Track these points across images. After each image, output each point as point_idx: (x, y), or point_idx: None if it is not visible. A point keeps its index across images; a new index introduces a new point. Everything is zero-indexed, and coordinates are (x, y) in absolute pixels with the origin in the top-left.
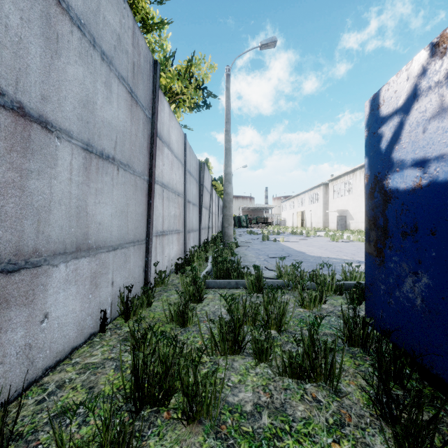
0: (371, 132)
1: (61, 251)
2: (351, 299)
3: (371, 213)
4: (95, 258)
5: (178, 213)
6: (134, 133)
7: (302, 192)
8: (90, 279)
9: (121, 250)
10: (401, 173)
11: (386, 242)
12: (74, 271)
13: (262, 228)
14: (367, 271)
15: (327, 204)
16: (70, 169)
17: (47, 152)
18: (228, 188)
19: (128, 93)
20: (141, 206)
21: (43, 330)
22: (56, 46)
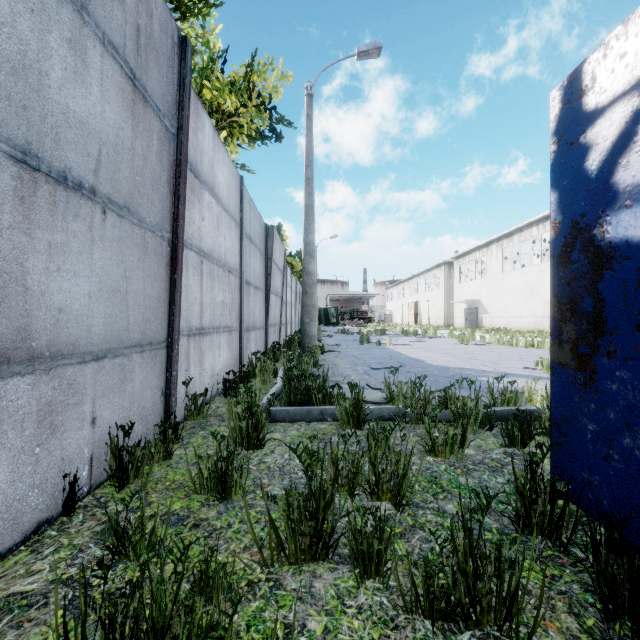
0: (564, 143)
1: None
2: (509, 438)
3: (564, 291)
4: (49, 376)
5: (229, 300)
6: (139, 152)
7: (416, 274)
8: (37, 417)
9: (113, 359)
10: (637, 209)
11: (600, 343)
12: None
13: (360, 326)
14: (556, 397)
15: (451, 292)
16: None
17: None
18: (310, 265)
19: (126, 77)
20: (157, 283)
21: None
22: None
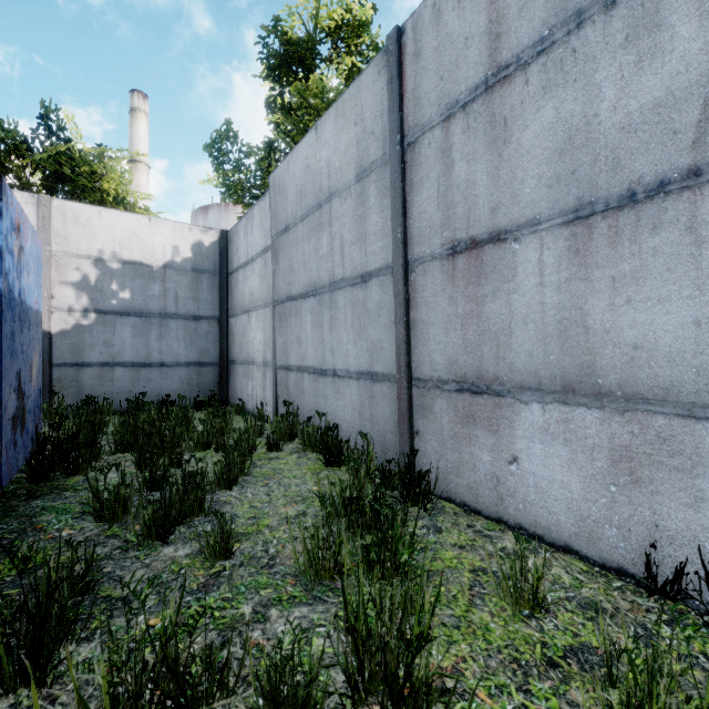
0: None
1: (532, 386)
2: None
3: None
4: (625, 418)
5: None
6: None
7: None
8: (610, 455)
9: None
10: None
11: None
12: (562, 423)
13: None
14: None
15: None
16: (540, 270)
17: (502, 267)
18: None
19: None
20: None
21: (513, 474)
22: (504, 135)
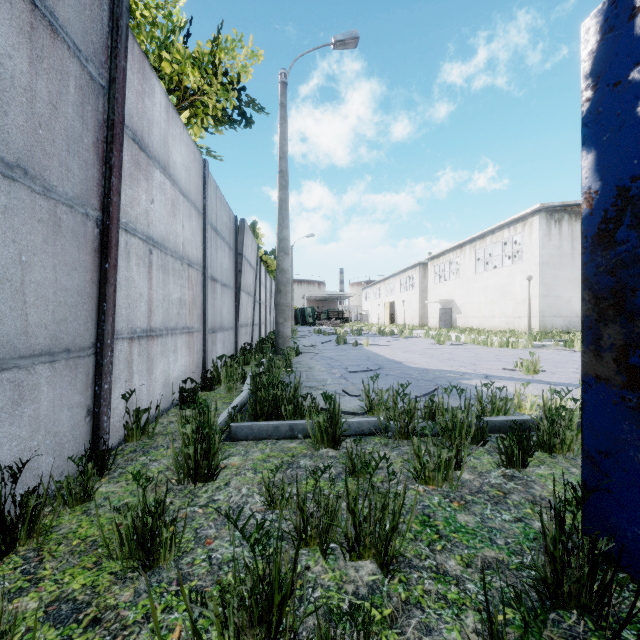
0: (605, 85)
1: None
2: (508, 457)
3: (605, 282)
4: None
5: (188, 298)
6: (44, 97)
7: (392, 274)
8: None
9: None
10: None
11: None
12: None
13: (336, 326)
14: (592, 421)
15: (426, 292)
16: None
17: None
18: (284, 262)
19: None
20: (78, 273)
21: None
22: None
